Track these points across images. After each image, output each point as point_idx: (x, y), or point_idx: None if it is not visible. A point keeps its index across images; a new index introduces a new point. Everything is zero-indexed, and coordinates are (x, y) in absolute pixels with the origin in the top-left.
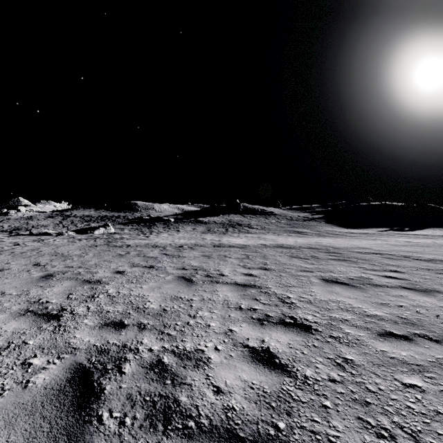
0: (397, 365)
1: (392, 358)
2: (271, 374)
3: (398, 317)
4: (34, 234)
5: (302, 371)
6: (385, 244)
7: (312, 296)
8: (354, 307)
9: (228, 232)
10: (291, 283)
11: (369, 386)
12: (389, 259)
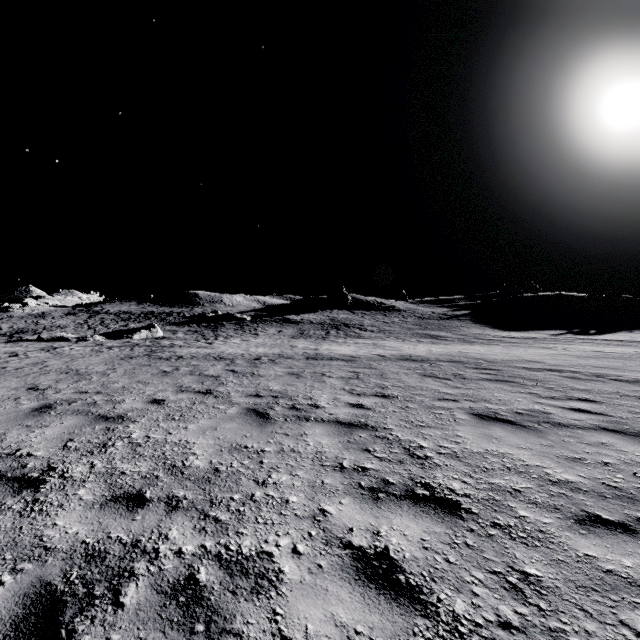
0: (620, 588)
1: (608, 574)
2: (391, 609)
3: (604, 485)
4: (45, 340)
5: (447, 602)
6: (564, 355)
7: (458, 445)
8: (529, 466)
9: (330, 336)
10: (423, 421)
11: (576, 639)
12: (573, 380)
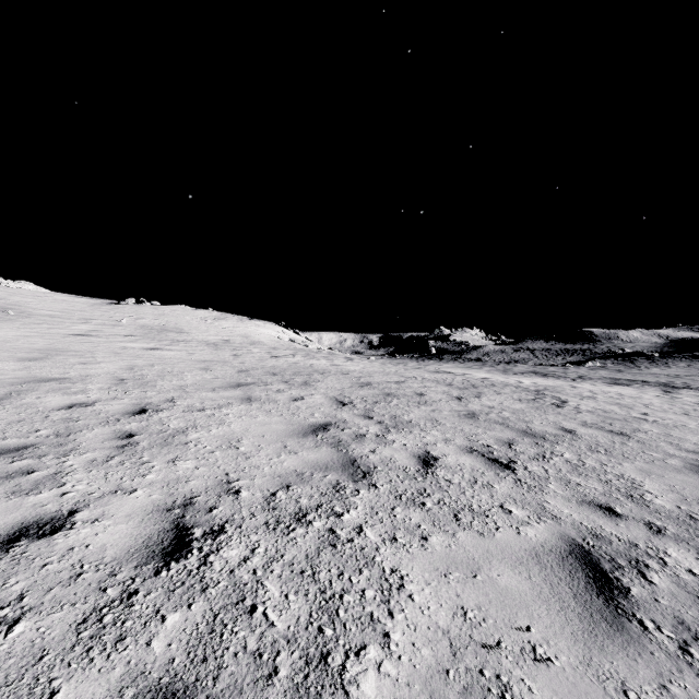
0: None
1: None
2: None
3: None
4: (545, 365)
5: None
6: None
7: None
8: None
9: None
10: None
11: None
12: None
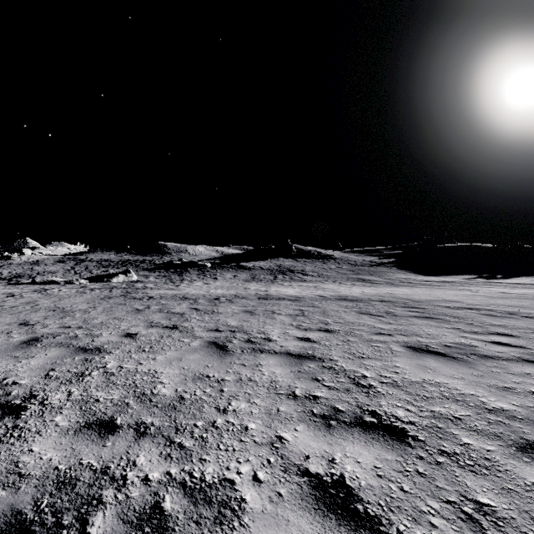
0: None
1: None
2: None
3: None
4: (38, 283)
5: None
6: (478, 296)
7: (398, 375)
8: (465, 394)
9: (277, 280)
10: (364, 353)
11: None
12: (490, 317)
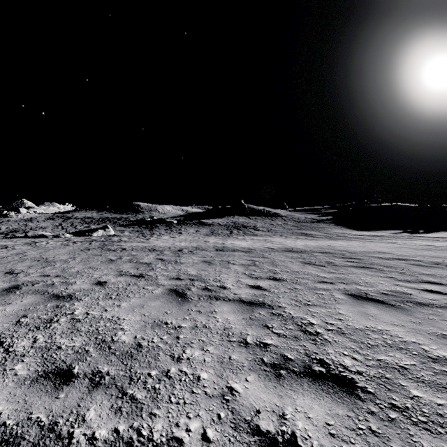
0: None
1: None
2: None
3: None
4: (30, 237)
5: None
6: (406, 248)
7: (342, 322)
8: (407, 342)
9: (233, 234)
10: (309, 300)
11: None
12: (419, 267)
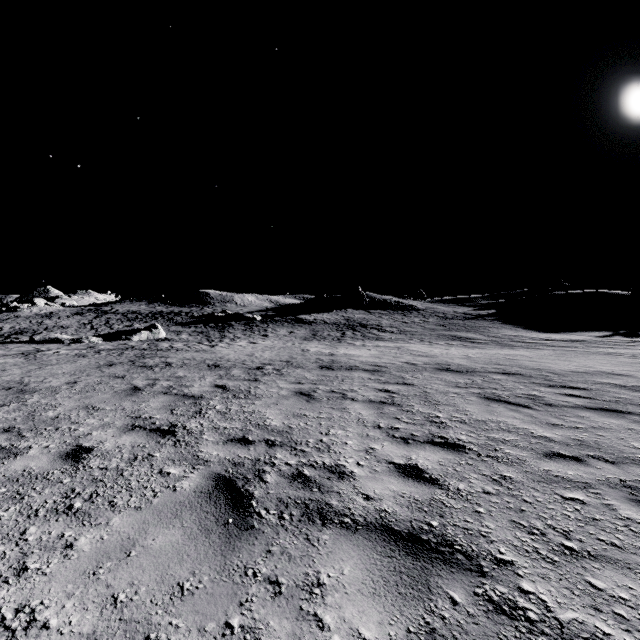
0: None
1: None
2: None
3: None
4: (37, 342)
5: None
6: None
7: None
8: None
9: (346, 337)
10: (564, 529)
11: None
12: None
